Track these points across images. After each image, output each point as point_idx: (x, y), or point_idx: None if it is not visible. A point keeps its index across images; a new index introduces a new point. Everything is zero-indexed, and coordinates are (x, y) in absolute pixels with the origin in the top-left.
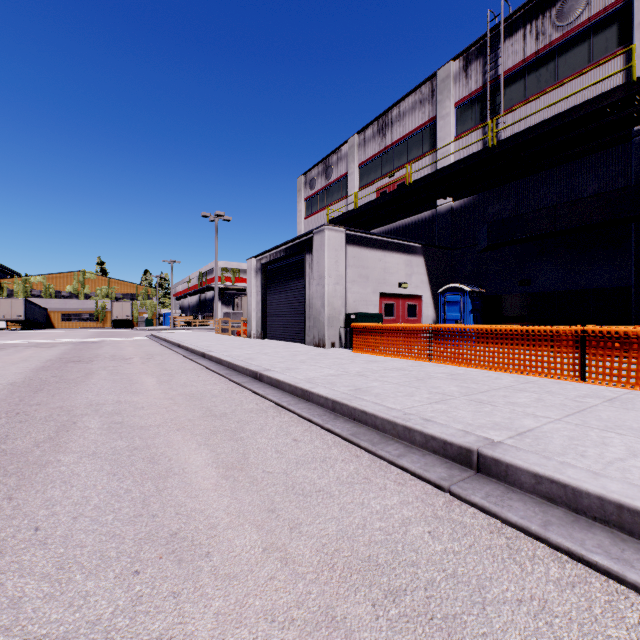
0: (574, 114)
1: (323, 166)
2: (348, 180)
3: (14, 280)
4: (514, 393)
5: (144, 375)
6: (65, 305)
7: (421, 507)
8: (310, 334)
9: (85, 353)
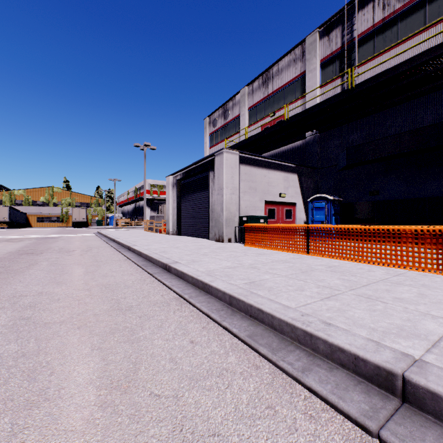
0: (418, 60)
1: (222, 110)
2: (240, 119)
3: (3, 193)
4: (394, 287)
5: (76, 266)
6: (39, 211)
7: None
8: (212, 232)
9: (41, 246)
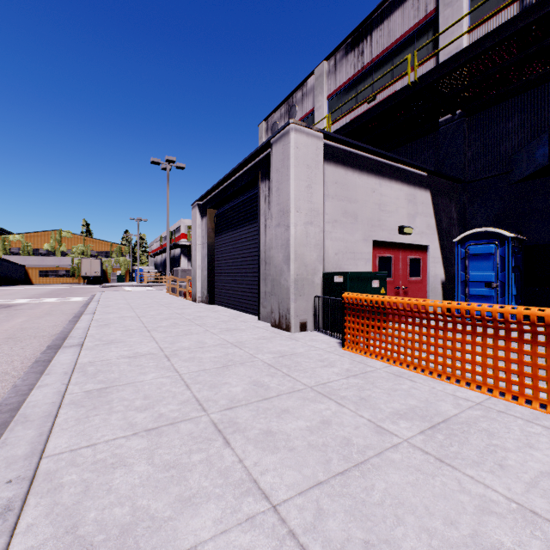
0: None
1: (286, 107)
2: (315, 116)
3: None
4: None
5: None
6: (42, 262)
7: None
8: (266, 304)
9: None
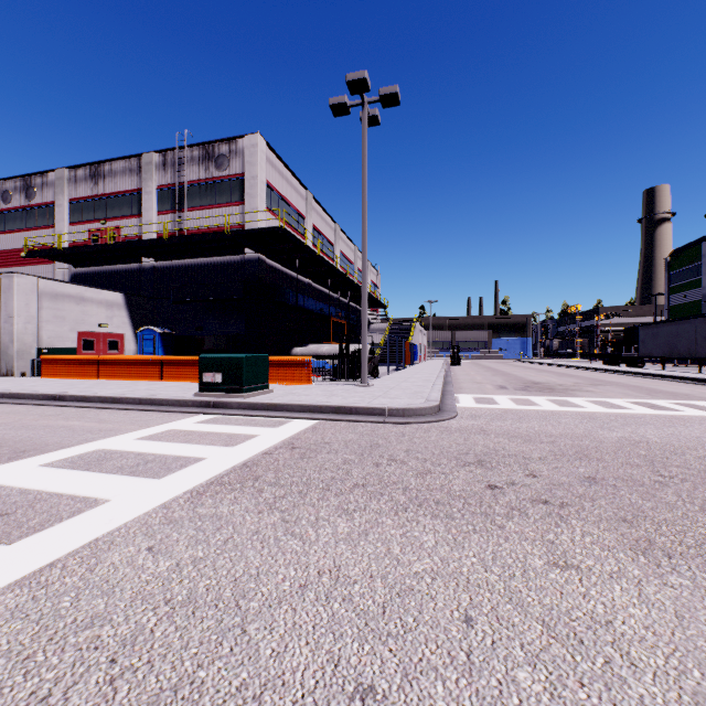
0: (205, 238)
1: (23, 183)
2: (56, 211)
3: None
4: (115, 385)
5: None
6: None
7: (29, 408)
8: None
9: None
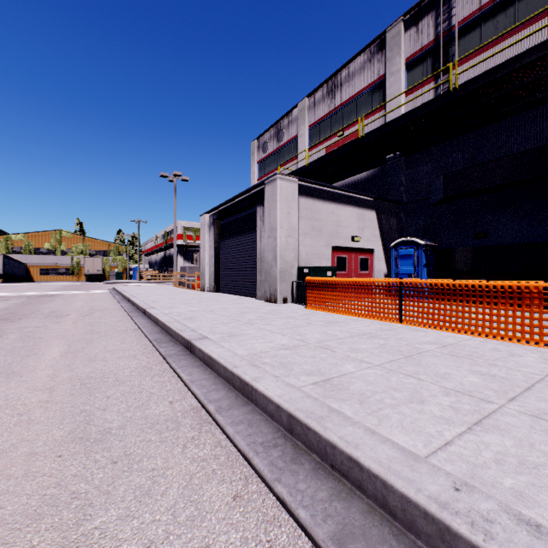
0: None
1: (275, 130)
2: (298, 141)
3: None
4: None
5: (57, 341)
6: (43, 260)
7: None
8: (261, 288)
9: (26, 308)
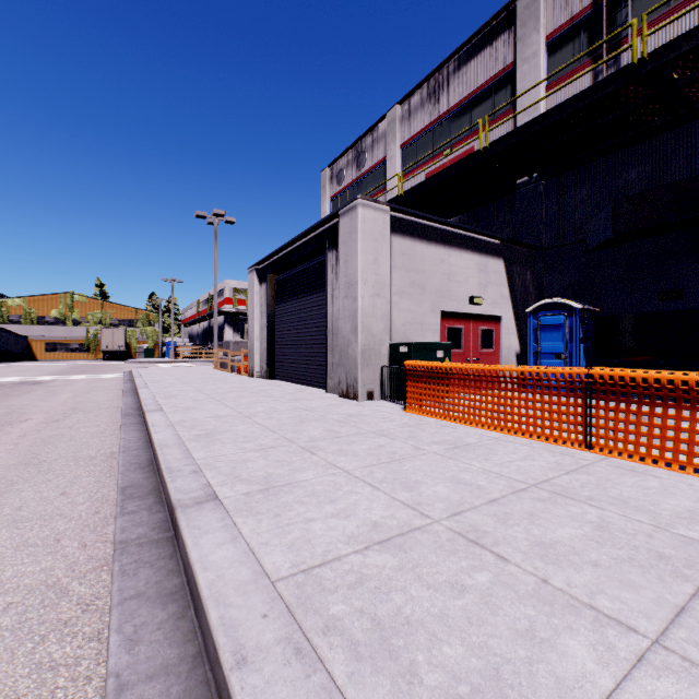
0: None
1: (354, 153)
2: (387, 166)
3: None
4: None
5: None
6: (49, 333)
7: None
8: (334, 376)
9: None
